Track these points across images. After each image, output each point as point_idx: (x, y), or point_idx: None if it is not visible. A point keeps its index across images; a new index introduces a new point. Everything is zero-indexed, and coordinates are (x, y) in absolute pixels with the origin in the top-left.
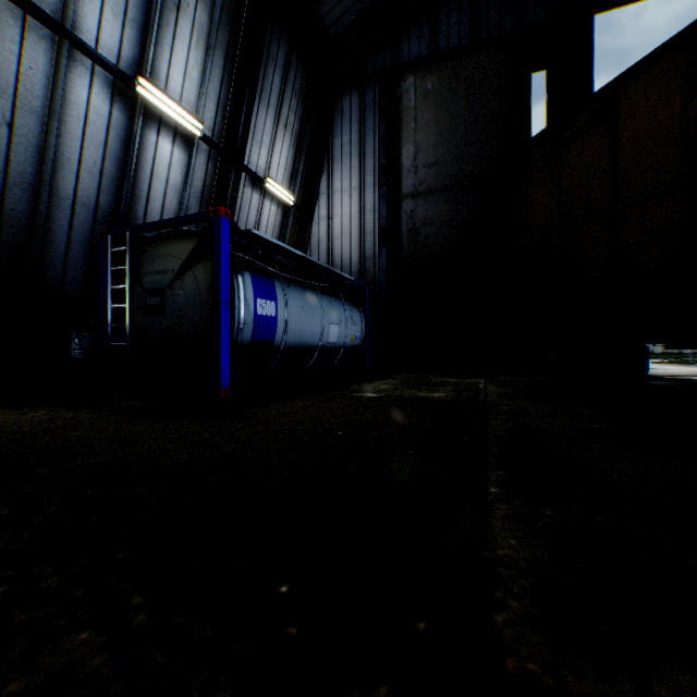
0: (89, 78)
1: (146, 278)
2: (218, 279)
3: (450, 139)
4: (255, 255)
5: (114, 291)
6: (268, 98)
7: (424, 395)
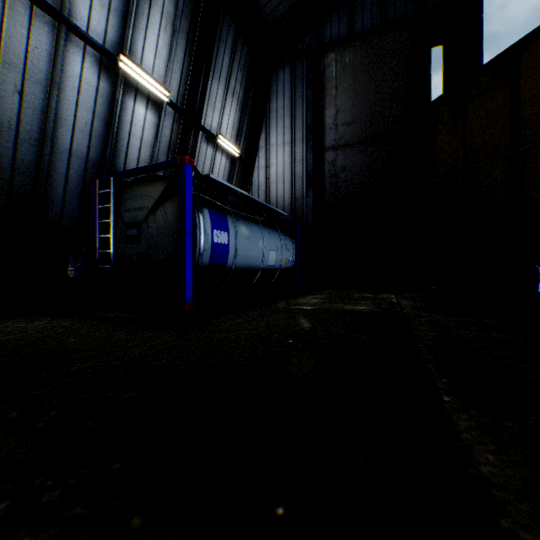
0: (82, 56)
1: (126, 213)
2: (183, 214)
3: (364, 103)
4: (211, 195)
5: (101, 224)
6: (219, 72)
7: (350, 308)
